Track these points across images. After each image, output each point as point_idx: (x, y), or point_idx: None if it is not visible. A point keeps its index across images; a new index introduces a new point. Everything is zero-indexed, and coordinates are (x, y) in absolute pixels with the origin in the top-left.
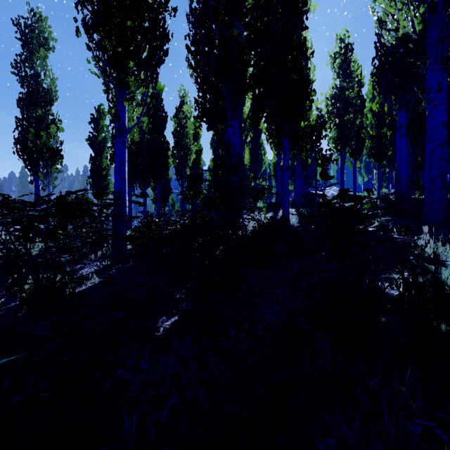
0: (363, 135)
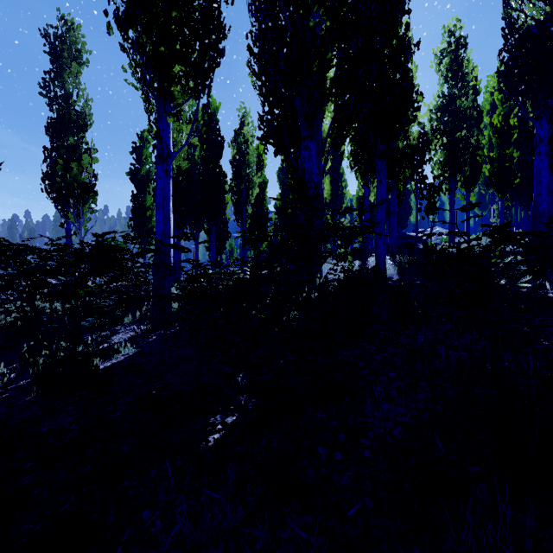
0: (479, 158)
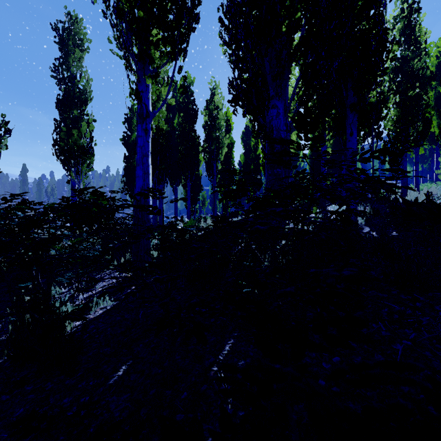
0: (427, 115)
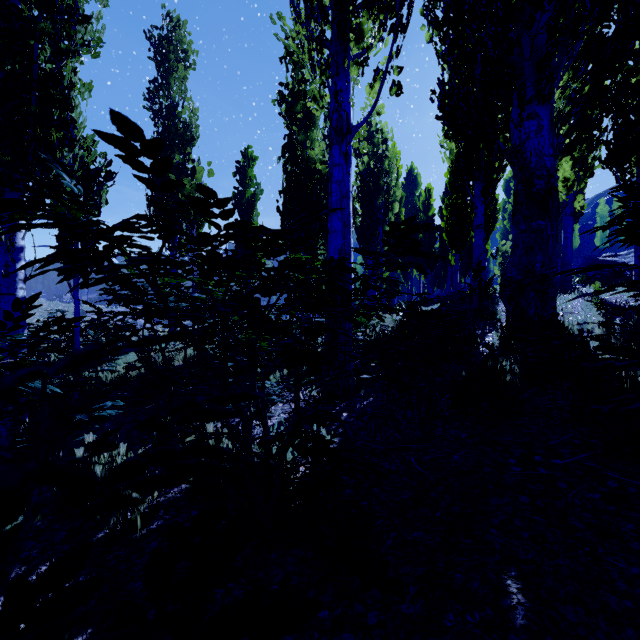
0: None
